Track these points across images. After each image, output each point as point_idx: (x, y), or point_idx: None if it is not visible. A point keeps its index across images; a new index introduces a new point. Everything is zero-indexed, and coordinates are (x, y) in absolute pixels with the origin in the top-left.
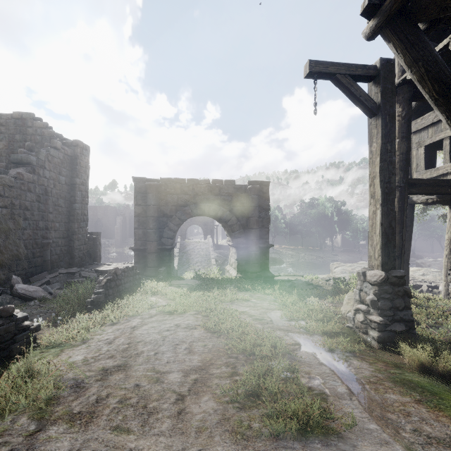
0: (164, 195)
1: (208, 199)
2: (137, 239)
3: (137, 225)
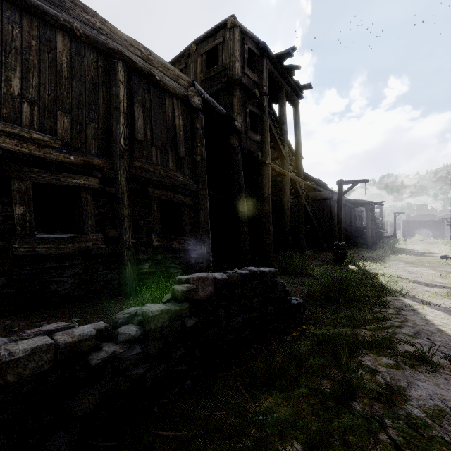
0: (411, 224)
1: (424, 224)
2: (403, 233)
3: (403, 231)
